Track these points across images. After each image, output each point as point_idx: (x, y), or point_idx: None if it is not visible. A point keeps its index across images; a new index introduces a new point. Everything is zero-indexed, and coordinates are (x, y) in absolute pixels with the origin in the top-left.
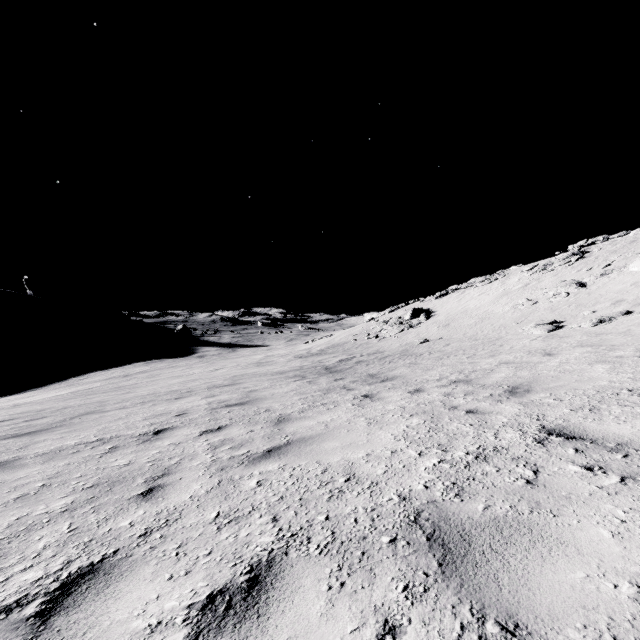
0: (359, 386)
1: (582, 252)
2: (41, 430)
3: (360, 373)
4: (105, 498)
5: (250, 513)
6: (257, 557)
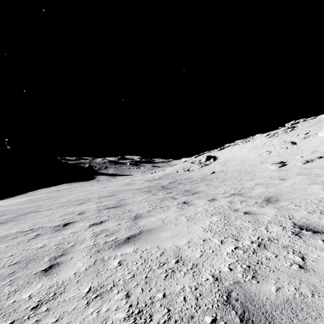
0: (180, 197)
1: (293, 127)
2: (0, 223)
3: (180, 189)
4: (20, 273)
5: (111, 289)
6: None
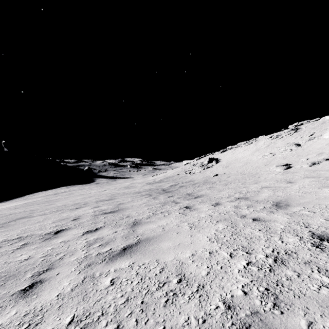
0: (182, 201)
1: (296, 128)
2: None
3: (182, 193)
4: None
5: (98, 319)
6: None
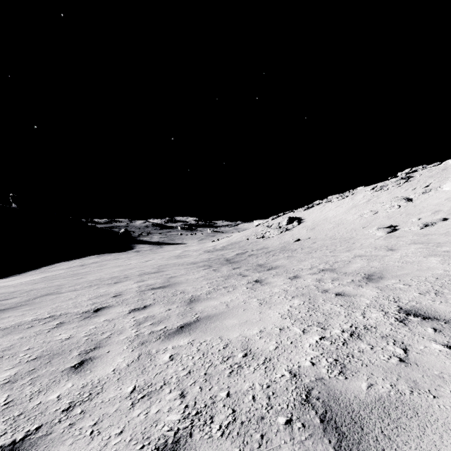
0: (251, 273)
1: (408, 177)
2: (8, 308)
3: (252, 263)
4: (43, 370)
5: (161, 388)
6: (164, 438)
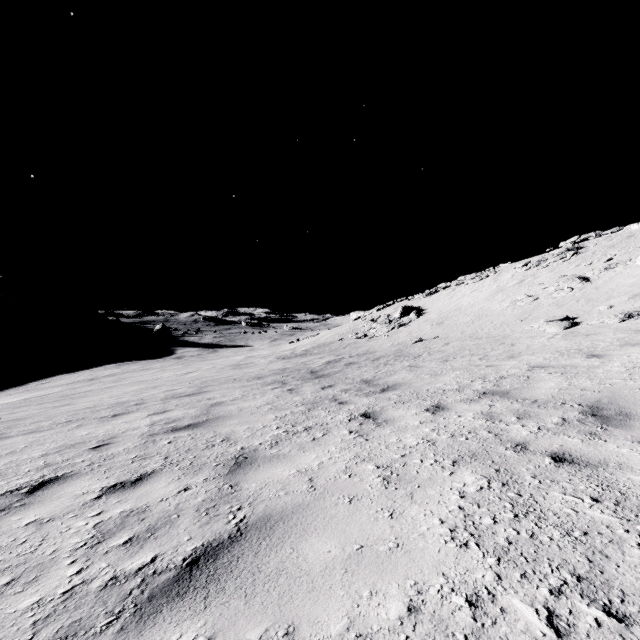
0: (354, 398)
1: (577, 248)
2: None
3: (352, 378)
4: None
5: None
6: None
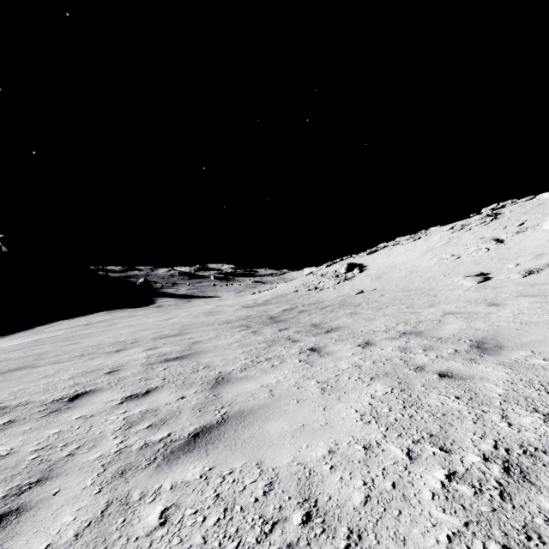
0: (304, 337)
1: (495, 214)
2: None
3: (303, 323)
4: None
5: None
6: None
